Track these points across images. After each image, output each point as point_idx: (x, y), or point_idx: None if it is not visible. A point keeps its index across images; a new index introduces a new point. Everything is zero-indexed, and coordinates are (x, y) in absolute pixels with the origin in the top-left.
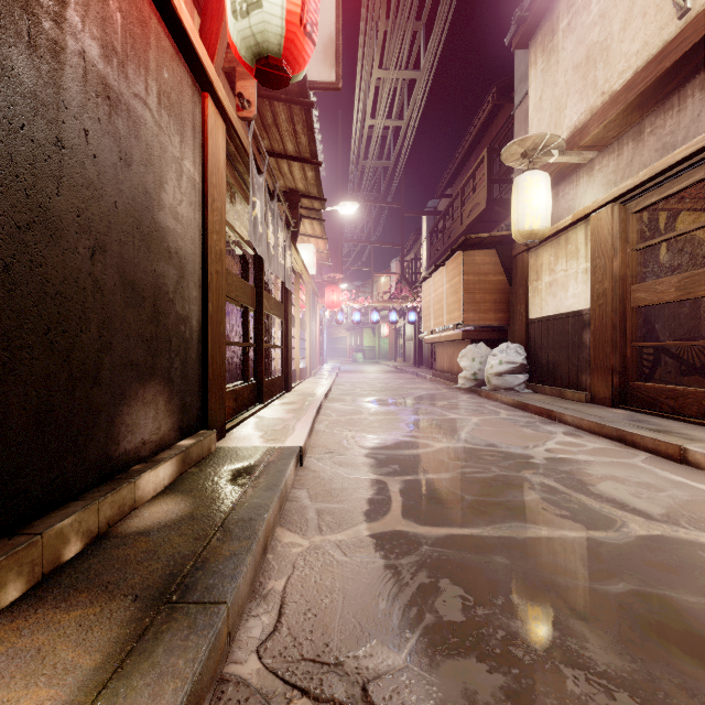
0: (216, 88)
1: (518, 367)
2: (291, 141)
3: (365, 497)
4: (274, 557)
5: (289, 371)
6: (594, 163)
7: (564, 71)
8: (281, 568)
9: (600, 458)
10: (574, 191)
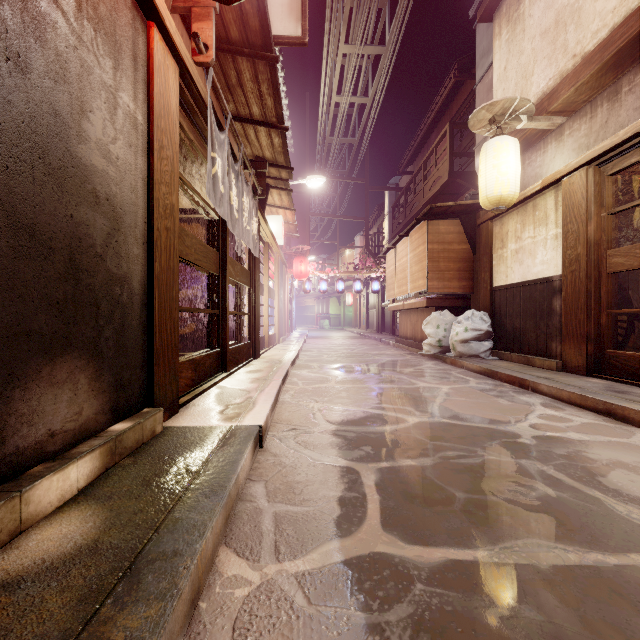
0: (162, 16)
1: (483, 334)
2: (256, 104)
3: (334, 494)
4: (208, 608)
5: (256, 338)
6: (563, 128)
7: (531, 38)
8: (214, 633)
9: (595, 437)
10: (541, 157)
